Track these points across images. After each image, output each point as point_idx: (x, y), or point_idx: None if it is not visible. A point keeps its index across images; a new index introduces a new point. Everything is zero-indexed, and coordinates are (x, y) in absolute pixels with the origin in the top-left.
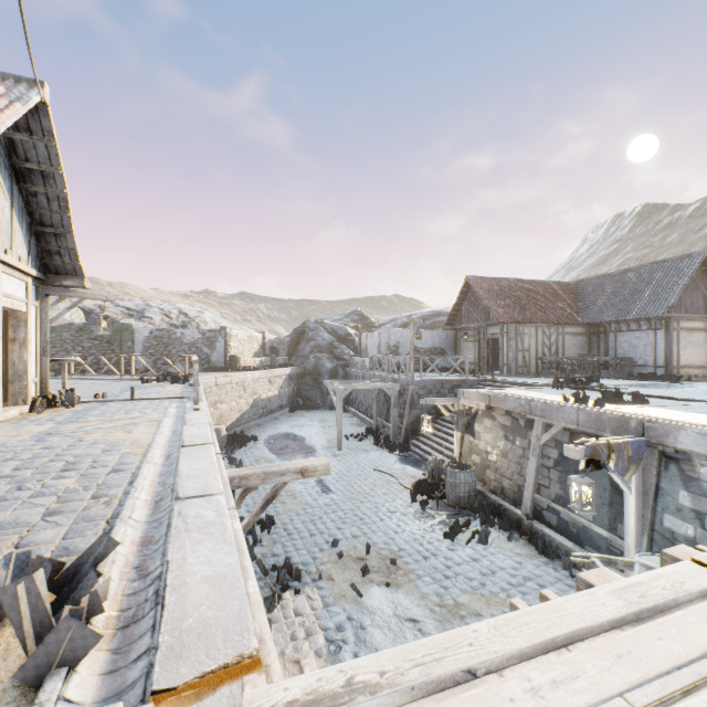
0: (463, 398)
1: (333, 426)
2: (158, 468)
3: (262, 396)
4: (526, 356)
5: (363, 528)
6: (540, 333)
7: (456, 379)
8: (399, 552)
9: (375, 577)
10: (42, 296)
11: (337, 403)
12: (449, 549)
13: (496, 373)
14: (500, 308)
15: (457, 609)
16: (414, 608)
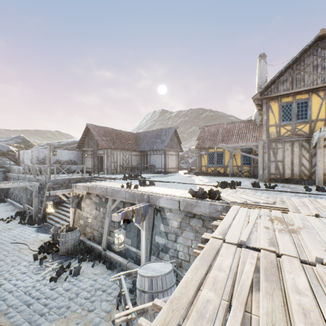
0: (76, 189)
1: None
2: None
3: None
4: (115, 164)
5: None
6: (122, 154)
7: (78, 177)
8: (6, 310)
9: None
10: None
11: None
12: (51, 289)
13: (102, 173)
14: (104, 141)
15: None
16: None
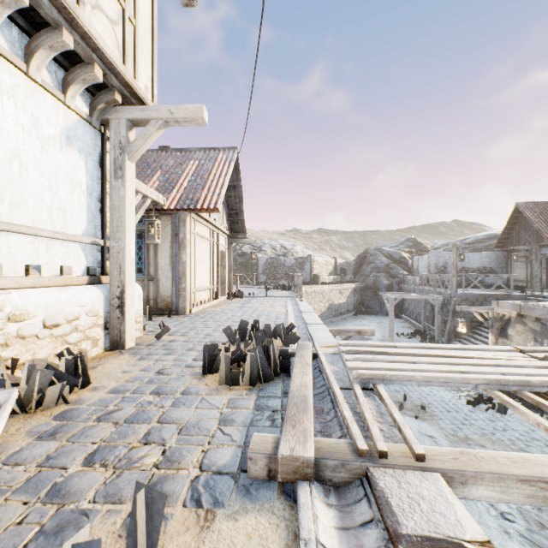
0: (497, 307)
1: (387, 327)
2: (293, 319)
3: (334, 302)
4: None
5: (403, 388)
6: None
7: (500, 294)
8: (428, 405)
9: (408, 412)
10: (229, 244)
11: (389, 308)
12: (469, 410)
13: None
14: None
15: (466, 439)
16: (433, 432)
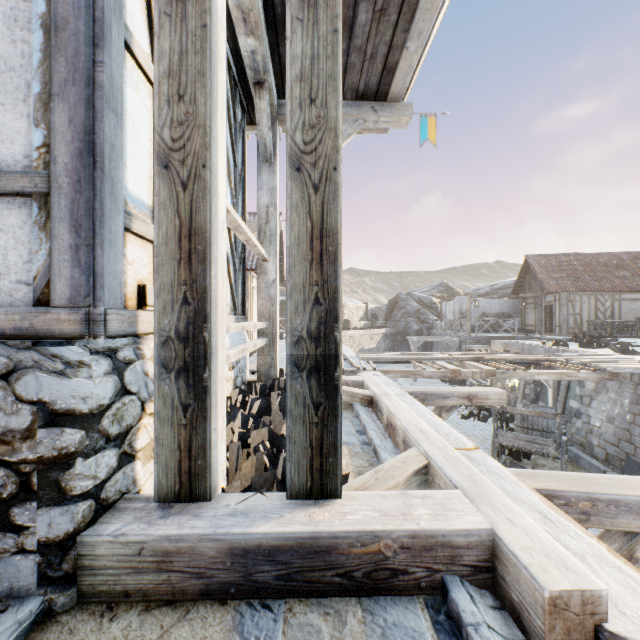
0: (494, 346)
1: None
2: None
3: (365, 347)
4: (577, 319)
5: None
6: (593, 299)
7: (506, 336)
8: None
9: None
10: None
11: (413, 350)
12: (461, 421)
13: (550, 333)
14: (553, 280)
15: None
16: None
